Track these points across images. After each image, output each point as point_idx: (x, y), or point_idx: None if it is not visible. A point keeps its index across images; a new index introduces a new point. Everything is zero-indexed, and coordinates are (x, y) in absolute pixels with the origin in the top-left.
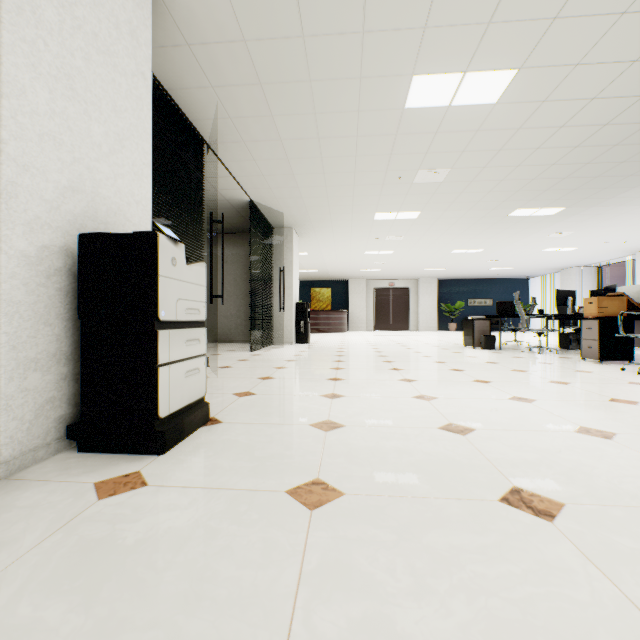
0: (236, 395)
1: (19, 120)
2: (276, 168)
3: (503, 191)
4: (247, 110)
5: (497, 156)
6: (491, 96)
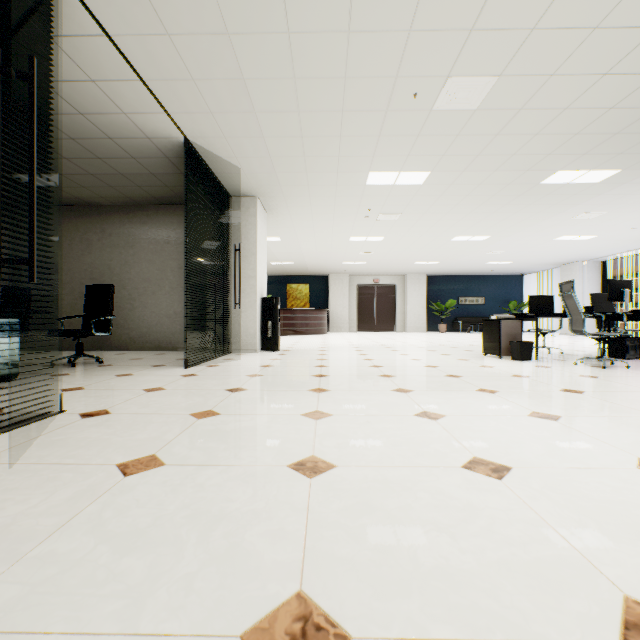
0: None
1: None
2: (212, 60)
3: (556, 134)
4: None
5: (583, 46)
6: None
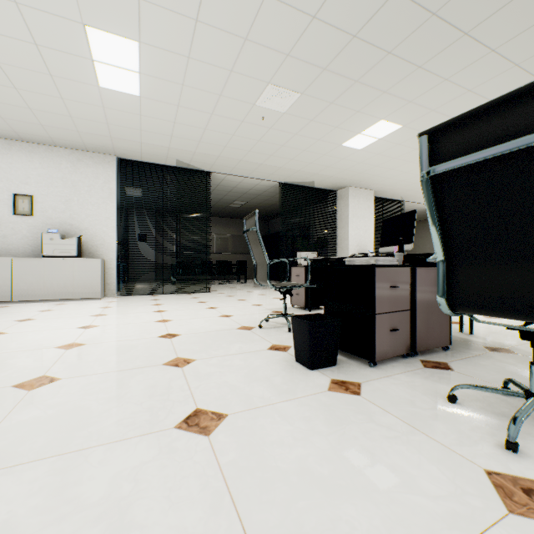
0: None
1: (350, 239)
2: None
3: None
4: (411, 193)
5: None
6: None
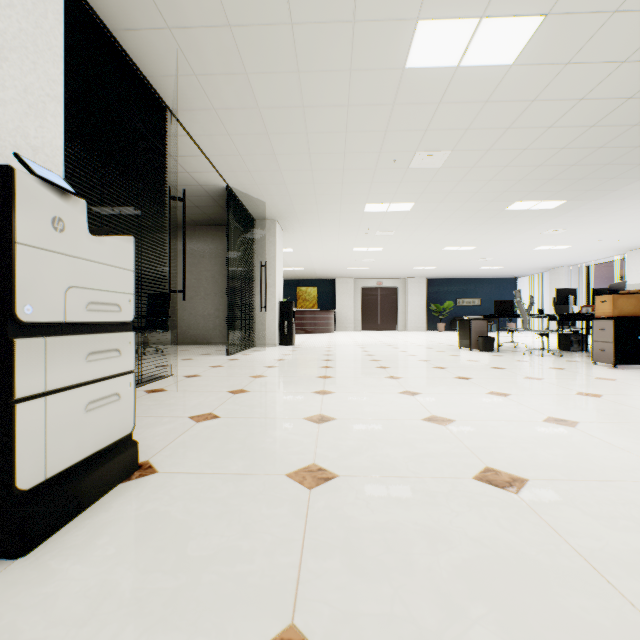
0: (193, 419)
1: None
2: (255, 146)
3: (505, 180)
4: (215, 64)
5: (504, 136)
6: (508, 54)
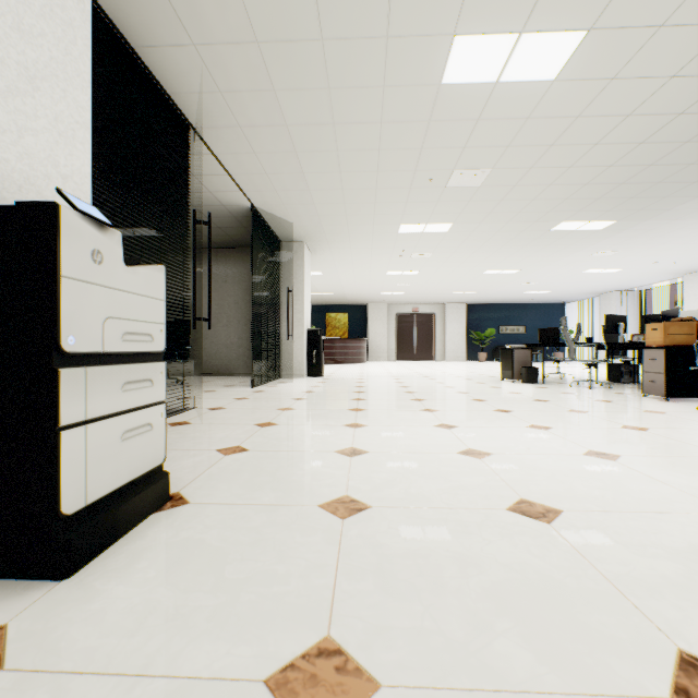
0: (221, 452)
1: None
2: (282, 164)
3: (549, 199)
4: (242, 81)
5: (547, 153)
6: (549, 69)
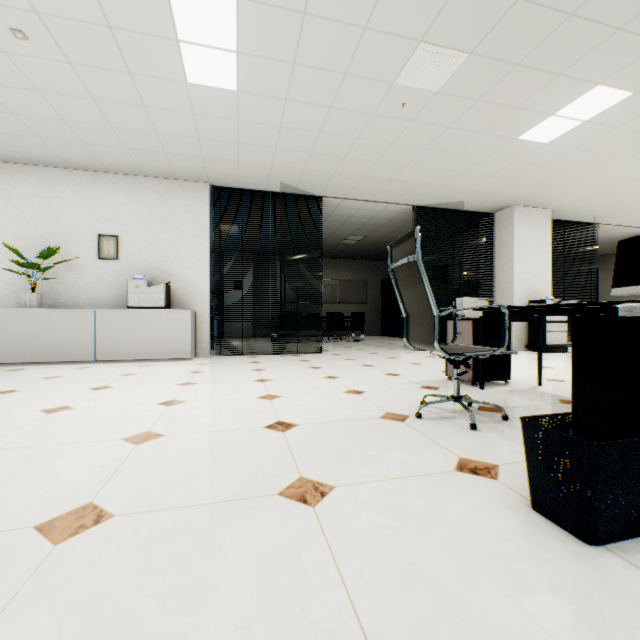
0: None
1: (516, 280)
2: None
3: None
4: (612, 211)
5: None
6: None
